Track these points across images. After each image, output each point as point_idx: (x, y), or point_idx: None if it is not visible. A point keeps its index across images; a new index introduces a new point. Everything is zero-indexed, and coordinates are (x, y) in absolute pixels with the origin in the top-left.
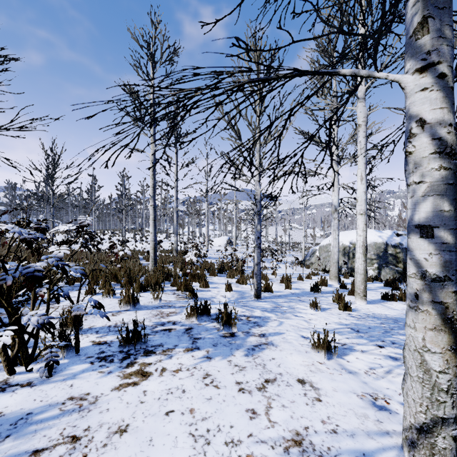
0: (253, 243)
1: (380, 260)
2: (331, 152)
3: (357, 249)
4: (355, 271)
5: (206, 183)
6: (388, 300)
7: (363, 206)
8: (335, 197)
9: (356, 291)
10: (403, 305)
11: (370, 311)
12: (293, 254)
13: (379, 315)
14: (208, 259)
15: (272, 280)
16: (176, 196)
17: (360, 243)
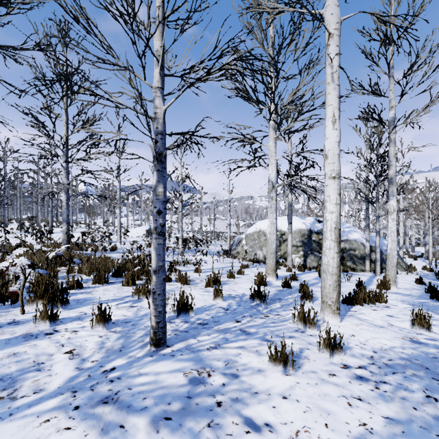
0: (177, 233)
1: (305, 247)
2: (270, 112)
3: (326, 234)
4: (323, 270)
5: (118, 162)
6: (352, 304)
7: (337, 165)
8: (272, 171)
9: (325, 302)
10: (376, 312)
11: (364, 344)
12: (218, 243)
13: (389, 358)
14: (116, 253)
15: (194, 282)
16: (66, 168)
17: (331, 224)
